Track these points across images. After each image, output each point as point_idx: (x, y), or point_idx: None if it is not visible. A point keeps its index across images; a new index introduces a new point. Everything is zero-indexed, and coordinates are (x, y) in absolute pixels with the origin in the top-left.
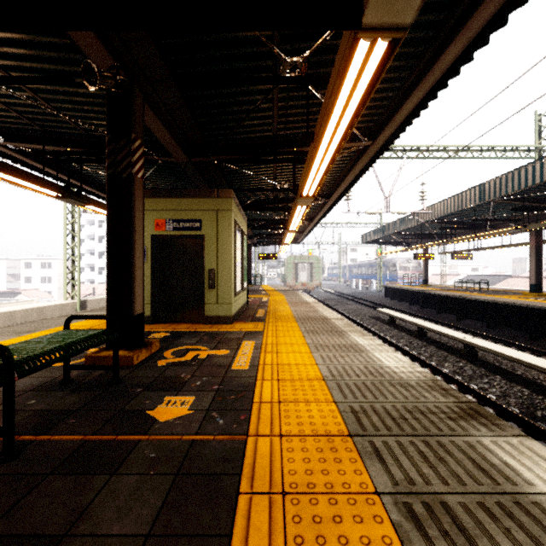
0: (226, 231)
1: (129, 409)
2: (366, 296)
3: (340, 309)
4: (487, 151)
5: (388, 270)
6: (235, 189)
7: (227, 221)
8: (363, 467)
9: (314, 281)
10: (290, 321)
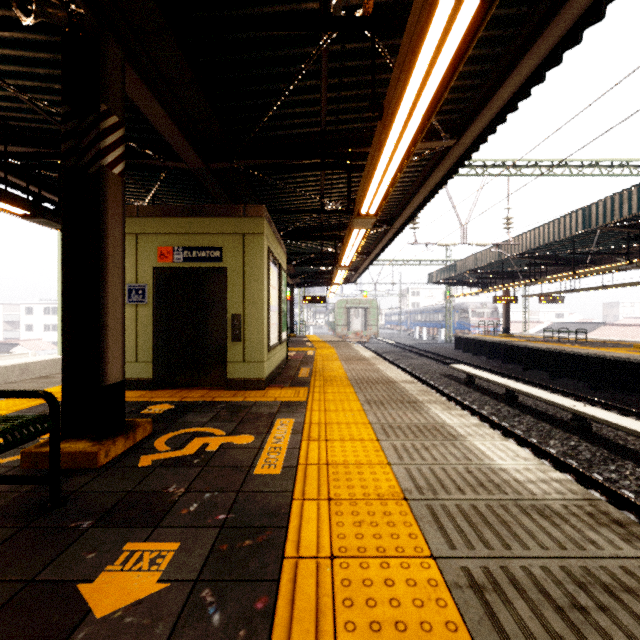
0: (256, 263)
1: (47, 579)
2: (433, 348)
3: (403, 364)
4: (589, 167)
5: (458, 317)
6: (271, 211)
7: (257, 249)
8: None
9: (370, 330)
10: (343, 385)
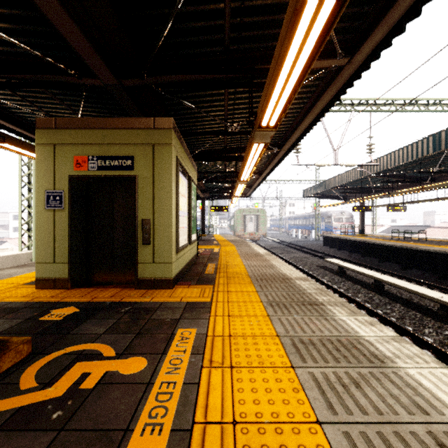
0: (165, 171)
1: None
2: (307, 244)
3: (287, 257)
4: (433, 105)
5: (324, 222)
6: (183, 132)
7: (166, 158)
8: None
9: (260, 231)
10: (245, 282)
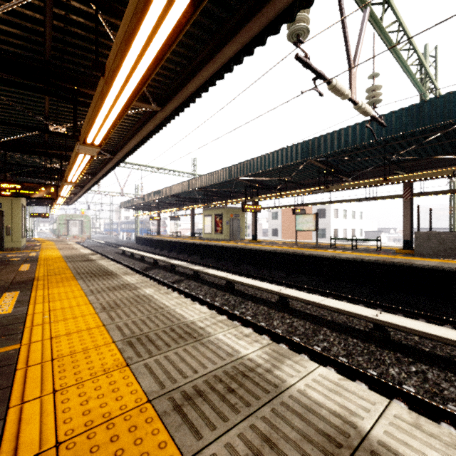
0: (17, 209)
1: (1, 260)
2: (125, 243)
3: (99, 251)
4: (172, 171)
5: (145, 226)
6: None
7: (18, 204)
8: (63, 258)
9: (85, 234)
10: (54, 249)
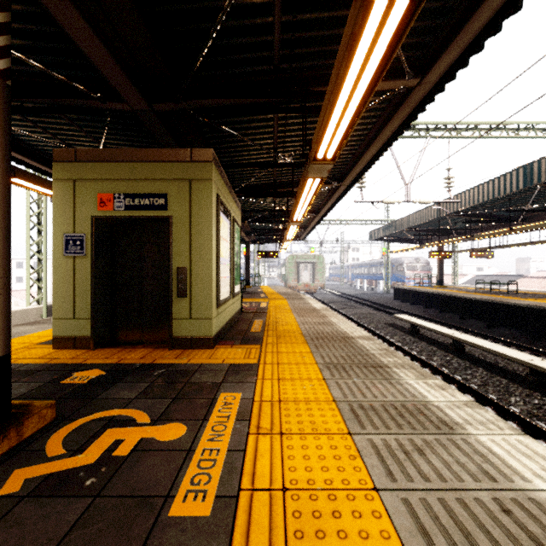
0: (204, 211)
1: None
2: (373, 298)
3: (349, 313)
4: (524, 130)
5: (395, 270)
6: (224, 164)
7: (205, 196)
8: None
9: (317, 282)
10: (298, 342)
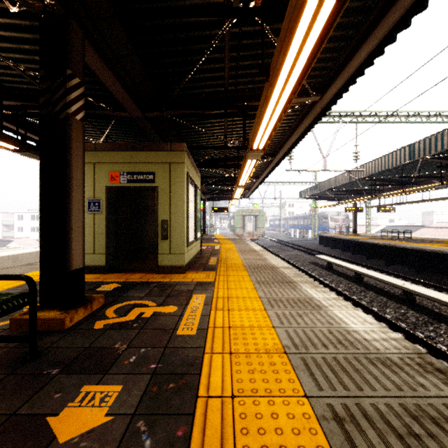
0: (179, 183)
1: (24, 413)
2: (303, 243)
3: (282, 255)
4: (413, 116)
5: (321, 222)
6: (190, 147)
7: (179, 173)
8: None
9: (259, 231)
10: (240, 270)
